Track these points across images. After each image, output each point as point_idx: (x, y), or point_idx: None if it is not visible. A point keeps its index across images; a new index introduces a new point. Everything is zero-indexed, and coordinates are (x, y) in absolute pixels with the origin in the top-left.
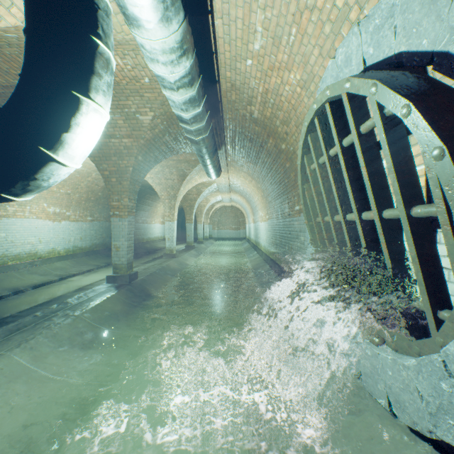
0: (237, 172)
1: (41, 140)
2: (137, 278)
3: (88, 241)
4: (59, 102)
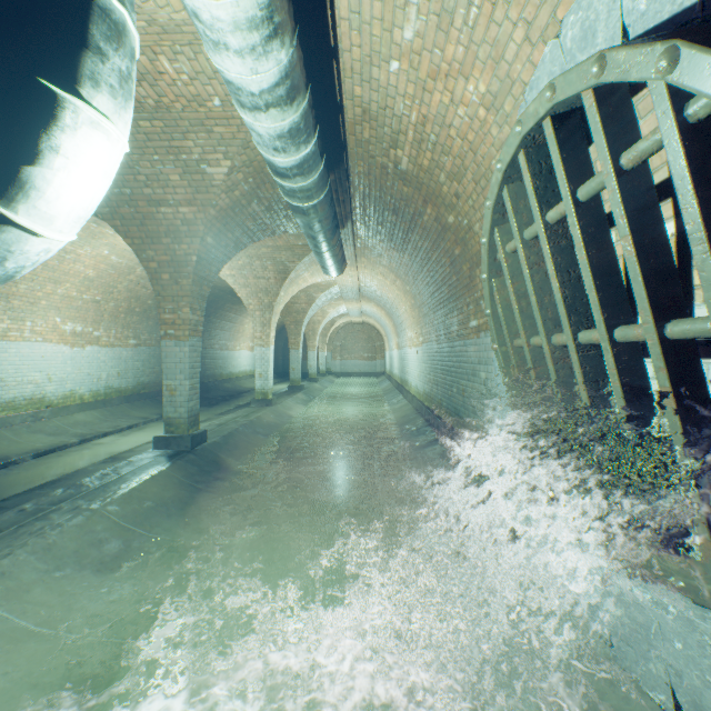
0: (371, 267)
1: None
2: (205, 441)
3: (130, 379)
4: (12, 100)
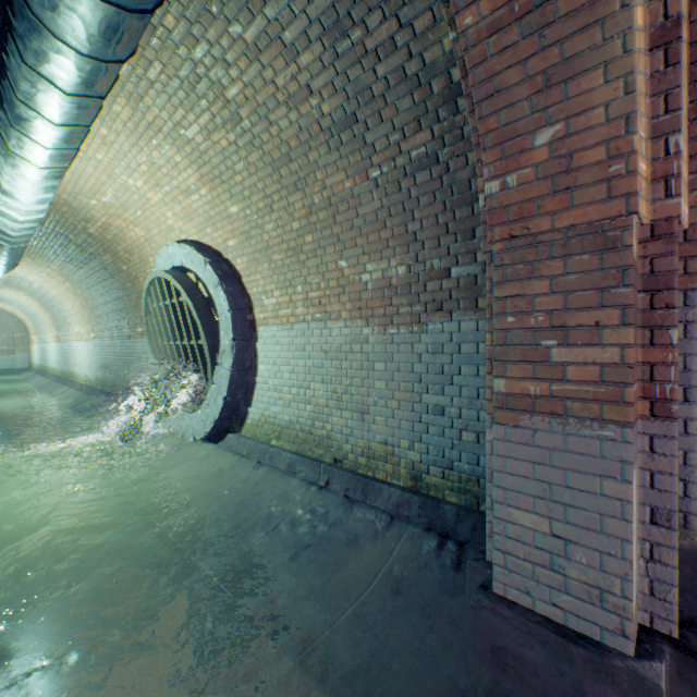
0: (37, 266)
1: None
2: None
3: None
4: None
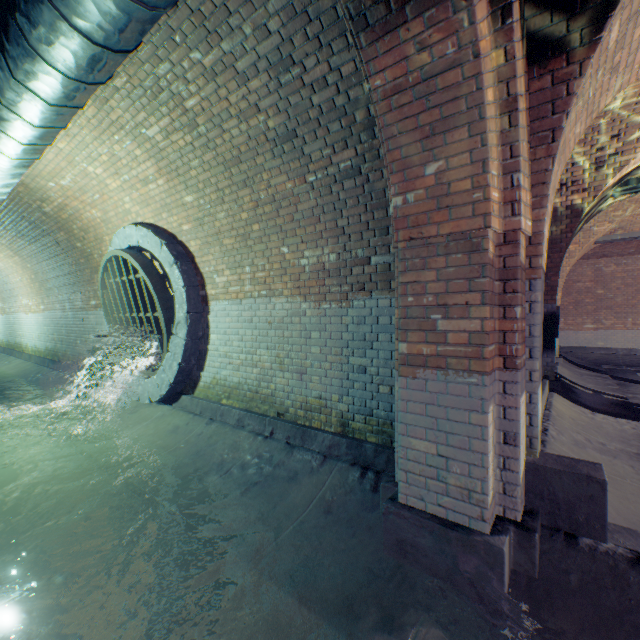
0: None
1: None
2: None
3: None
4: None
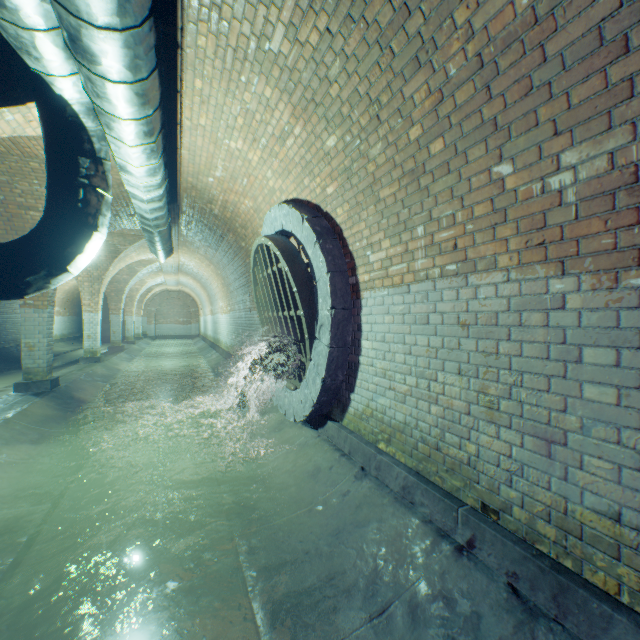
0: (191, 253)
1: (65, 260)
2: (59, 385)
3: None
4: (82, 236)
